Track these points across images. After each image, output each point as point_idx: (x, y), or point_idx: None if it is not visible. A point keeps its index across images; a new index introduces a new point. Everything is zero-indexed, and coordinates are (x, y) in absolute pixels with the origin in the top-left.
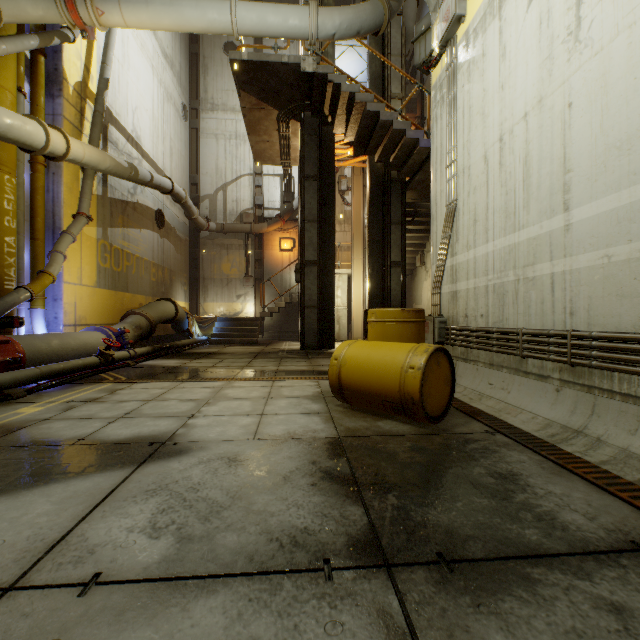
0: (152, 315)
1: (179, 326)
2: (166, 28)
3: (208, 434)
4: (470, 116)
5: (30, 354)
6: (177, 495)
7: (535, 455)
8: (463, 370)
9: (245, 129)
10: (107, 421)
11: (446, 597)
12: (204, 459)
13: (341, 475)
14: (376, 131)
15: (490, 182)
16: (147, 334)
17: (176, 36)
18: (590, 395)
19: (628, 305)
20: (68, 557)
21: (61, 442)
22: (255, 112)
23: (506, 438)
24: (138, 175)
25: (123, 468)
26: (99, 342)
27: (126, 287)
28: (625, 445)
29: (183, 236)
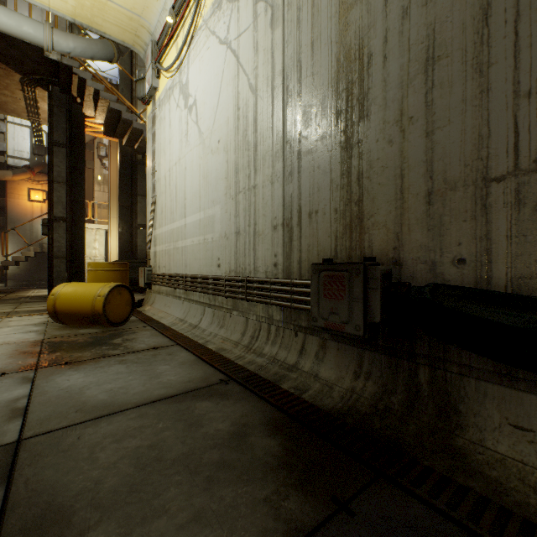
0: None
1: None
2: None
3: None
4: (161, 149)
5: None
6: None
7: (155, 331)
8: (158, 299)
9: None
10: None
11: (58, 369)
12: None
13: (33, 351)
14: (121, 124)
15: (167, 192)
16: None
17: None
18: (190, 303)
19: (197, 263)
20: None
21: None
22: None
23: (150, 327)
24: None
25: None
26: None
27: None
28: (192, 321)
29: None
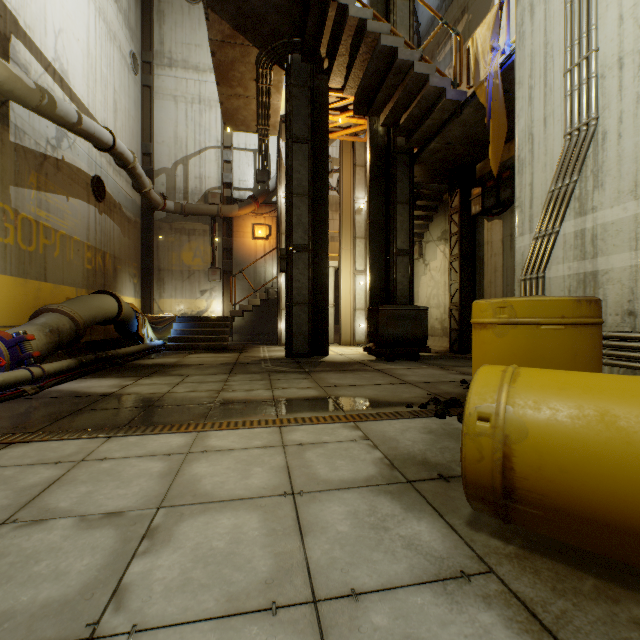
0: (80, 313)
1: (125, 328)
2: None
3: None
4: None
5: None
6: None
7: None
8: None
9: (211, 93)
10: None
11: None
12: None
13: None
14: (389, 78)
15: None
16: (71, 340)
17: None
18: None
19: None
20: None
21: None
22: (228, 49)
23: None
24: (55, 107)
25: None
26: None
27: (43, 274)
28: None
29: (132, 216)
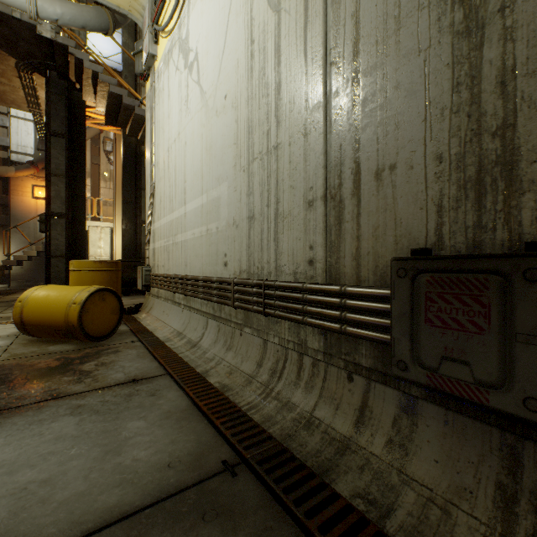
0: None
1: None
2: None
3: None
4: (159, 127)
5: None
6: None
7: (144, 350)
8: (156, 304)
9: None
10: None
11: None
12: None
13: None
14: (122, 110)
15: (165, 177)
16: None
17: None
18: (190, 312)
19: (198, 261)
20: None
21: None
22: None
23: (140, 343)
24: None
25: None
26: None
27: None
28: (191, 336)
29: None
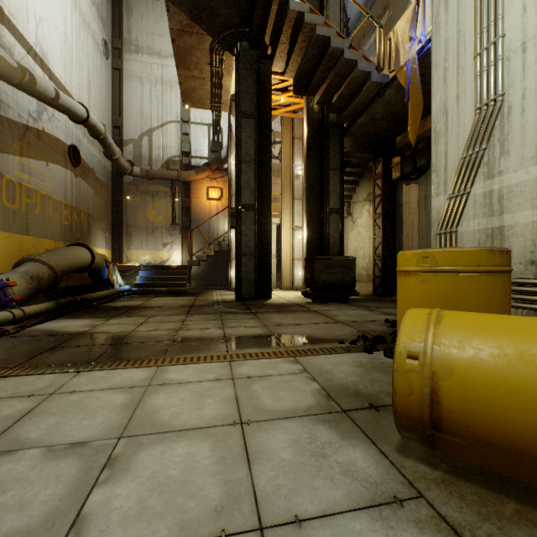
0: (57, 262)
1: (97, 275)
2: None
3: None
4: None
5: None
6: None
7: None
8: None
9: (172, 75)
10: None
11: None
12: None
13: None
14: (323, 63)
15: None
16: (50, 286)
17: None
18: None
19: None
20: None
21: None
22: (186, 37)
23: None
24: (35, 84)
25: None
26: None
27: (26, 229)
28: None
29: (104, 180)
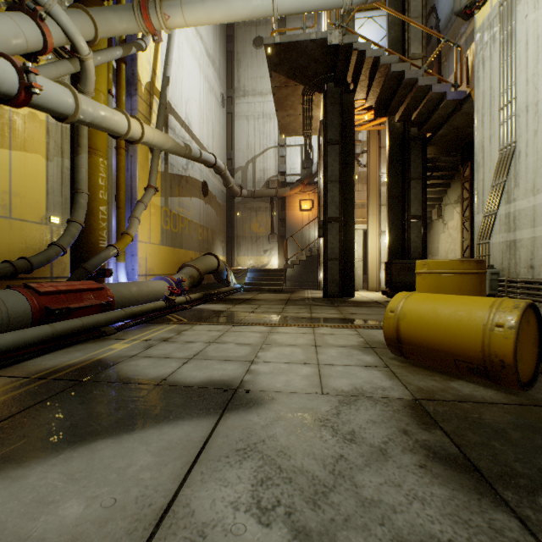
0: (201, 267)
1: (219, 276)
2: (217, 21)
3: (274, 383)
4: (538, 46)
5: (117, 298)
6: (270, 460)
7: None
8: None
9: (270, 109)
10: (181, 361)
11: None
12: (281, 414)
13: (450, 456)
14: (399, 91)
15: None
16: (197, 283)
17: (216, 39)
18: None
19: None
20: (179, 538)
21: (148, 381)
22: (283, 90)
23: None
24: (191, 152)
25: (207, 417)
26: (164, 289)
27: (181, 244)
28: None
29: (221, 202)
